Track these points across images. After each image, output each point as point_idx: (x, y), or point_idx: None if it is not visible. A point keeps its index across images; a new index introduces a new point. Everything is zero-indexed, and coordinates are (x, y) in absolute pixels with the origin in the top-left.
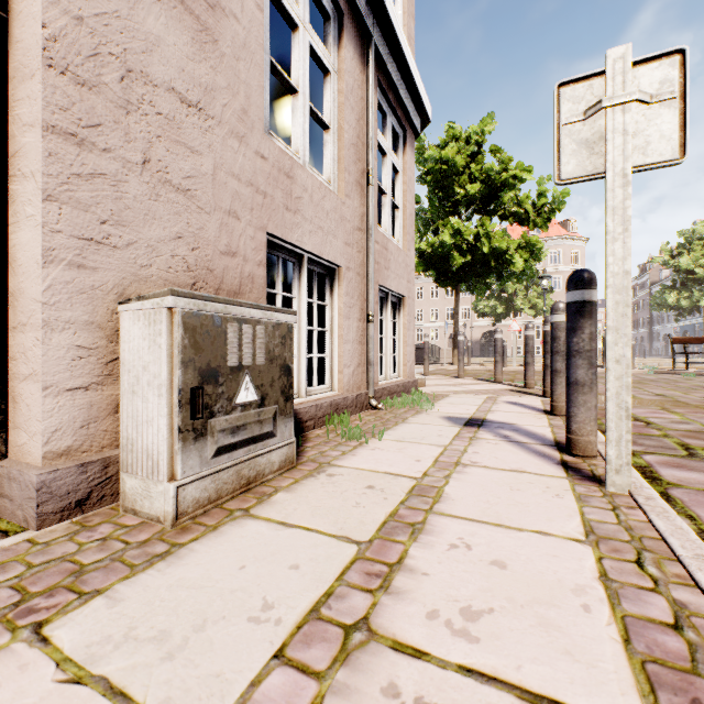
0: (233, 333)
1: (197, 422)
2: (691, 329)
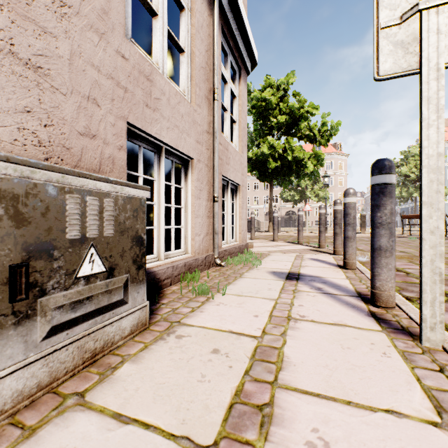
0: (74, 205)
1: (20, 304)
2: (406, 210)
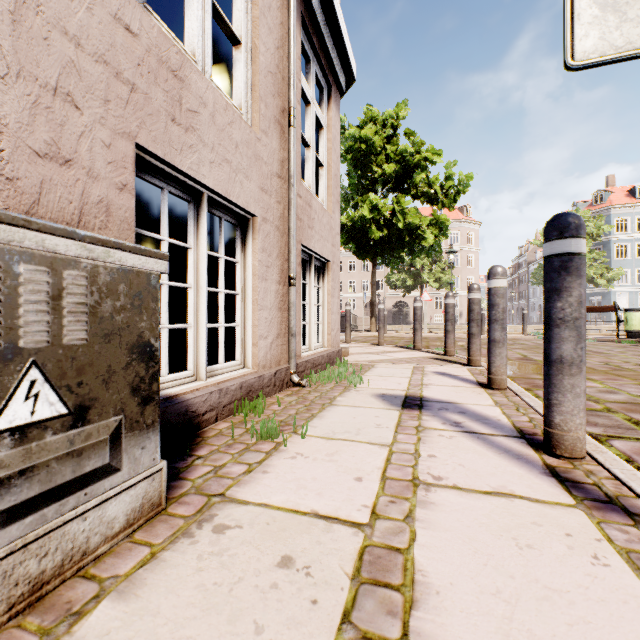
0: None
1: None
2: None
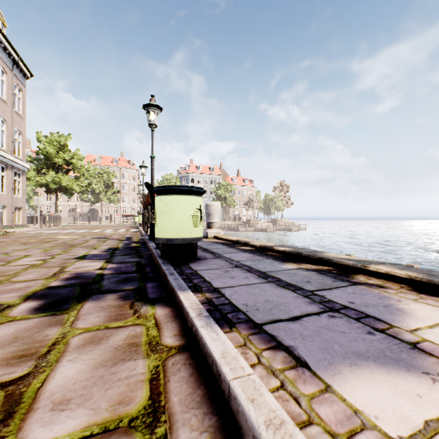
0: None
1: None
2: None
